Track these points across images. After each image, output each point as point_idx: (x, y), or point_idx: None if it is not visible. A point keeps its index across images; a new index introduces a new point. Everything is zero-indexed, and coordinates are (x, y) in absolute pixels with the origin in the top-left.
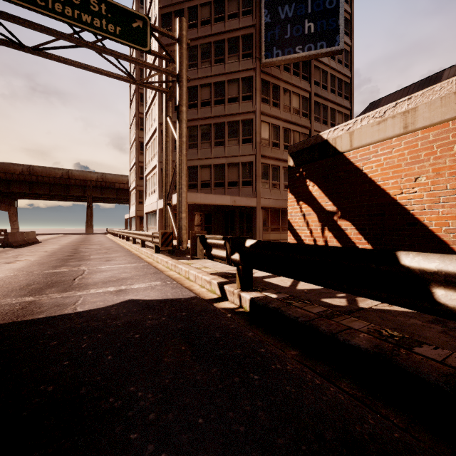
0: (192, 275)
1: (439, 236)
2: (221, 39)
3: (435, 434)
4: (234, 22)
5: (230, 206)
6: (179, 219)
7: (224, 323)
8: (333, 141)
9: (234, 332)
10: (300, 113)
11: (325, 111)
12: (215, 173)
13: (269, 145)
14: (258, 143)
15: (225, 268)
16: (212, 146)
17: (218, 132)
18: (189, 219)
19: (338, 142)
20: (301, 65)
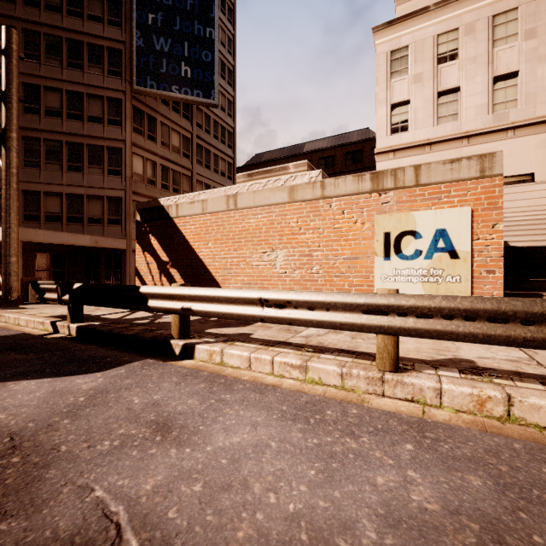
0: (24, 320)
1: (216, 279)
2: (78, 39)
3: (139, 354)
4: (97, 27)
5: (93, 247)
6: (7, 264)
7: (48, 341)
8: (167, 208)
9: (54, 343)
10: (181, 153)
11: (209, 155)
12: (69, 204)
13: (144, 182)
14: (129, 177)
15: (65, 312)
16: (64, 170)
17: (73, 153)
18: (25, 262)
19: (170, 210)
20: (182, 103)
